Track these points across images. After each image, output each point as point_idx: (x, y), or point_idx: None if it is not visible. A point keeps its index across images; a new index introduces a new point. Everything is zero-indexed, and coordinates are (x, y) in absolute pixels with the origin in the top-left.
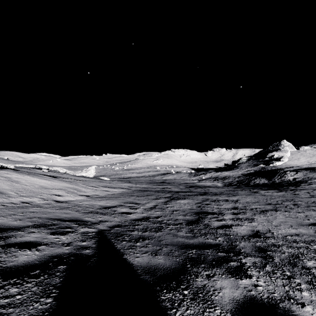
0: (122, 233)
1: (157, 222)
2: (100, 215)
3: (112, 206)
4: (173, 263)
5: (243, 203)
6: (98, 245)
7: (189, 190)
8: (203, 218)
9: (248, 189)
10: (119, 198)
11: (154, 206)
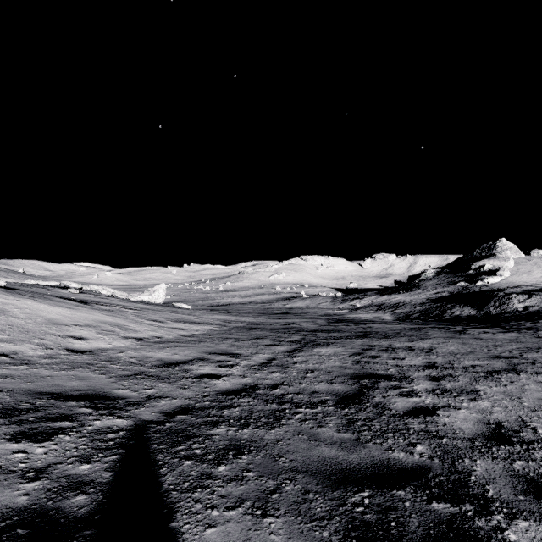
0: (189, 433)
1: (273, 400)
2: (154, 382)
3: (184, 361)
4: None
5: (445, 355)
6: (119, 473)
7: (335, 328)
8: (369, 389)
9: (445, 326)
10: (201, 344)
11: (269, 361)
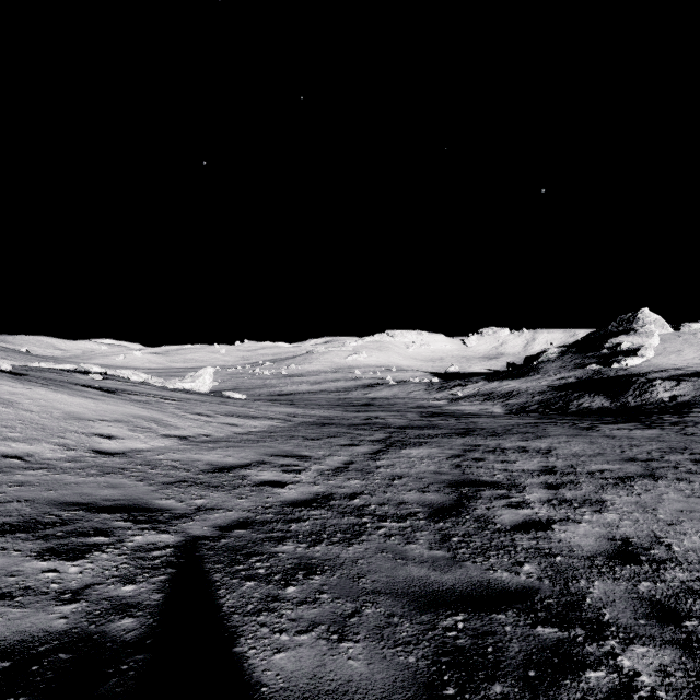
0: (249, 550)
1: (352, 512)
2: (204, 491)
3: (240, 465)
4: (398, 680)
5: (566, 458)
6: (170, 595)
7: (429, 424)
8: (470, 499)
9: (569, 421)
10: (261, 444)
11: (346, 465)
